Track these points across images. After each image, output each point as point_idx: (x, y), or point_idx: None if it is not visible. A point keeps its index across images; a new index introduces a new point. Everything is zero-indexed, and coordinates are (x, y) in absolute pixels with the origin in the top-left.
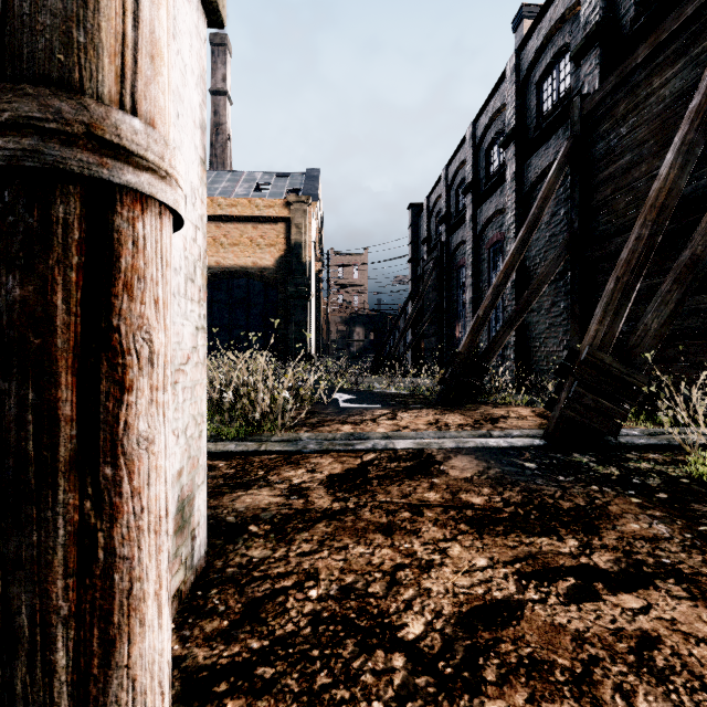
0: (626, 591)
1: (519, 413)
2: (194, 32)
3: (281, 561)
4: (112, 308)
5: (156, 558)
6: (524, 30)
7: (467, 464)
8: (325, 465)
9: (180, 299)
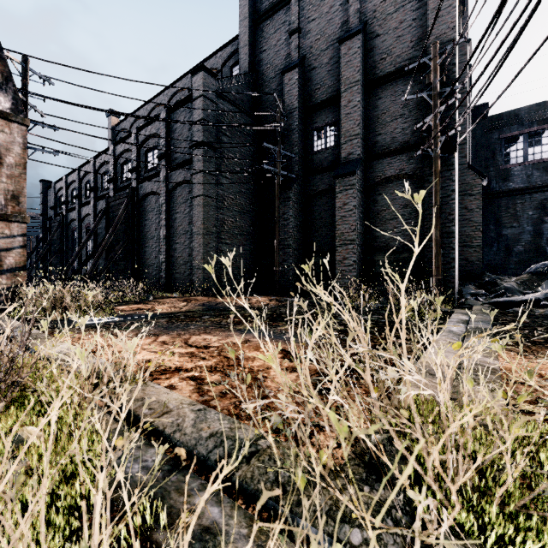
0: None
1: None
2: None
3: None
4: None
5: None
6: (111, 121)
7: None
8: None
9: None
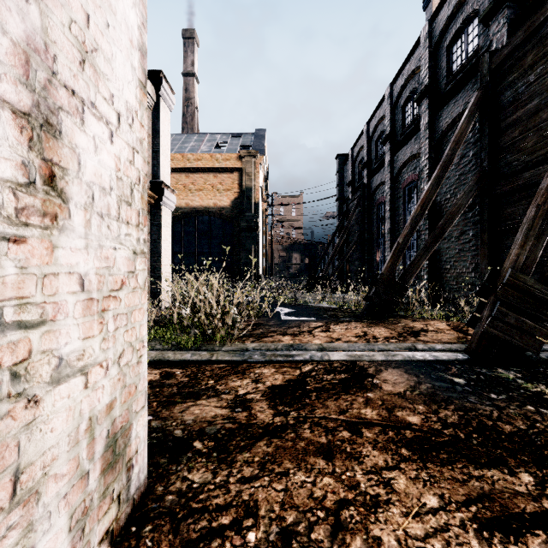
0: None
1: (437, 327)
2: None
3: (220, 489)
4: None
5: None
6: (433, 7)
7: (398, 378)
8: (267, 376)
9: (111, 222)
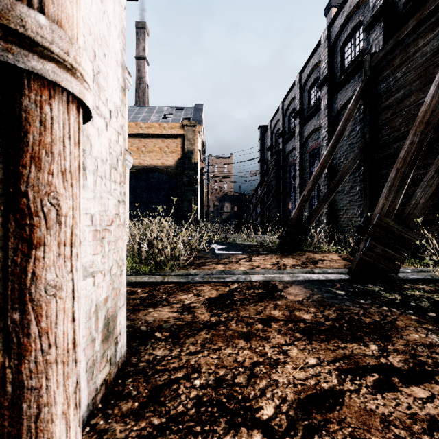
0: (415, 384)
1: (331, 257)
2: (117, 1)
3: (175, 358)
4: (19, 176)
5: (64, 384)
6: (332, 14)
7: (299, 291)
8: (206, 291)
9: (106, 181)
